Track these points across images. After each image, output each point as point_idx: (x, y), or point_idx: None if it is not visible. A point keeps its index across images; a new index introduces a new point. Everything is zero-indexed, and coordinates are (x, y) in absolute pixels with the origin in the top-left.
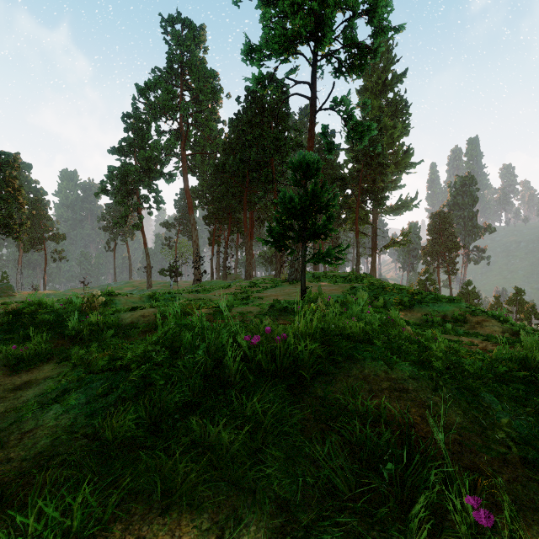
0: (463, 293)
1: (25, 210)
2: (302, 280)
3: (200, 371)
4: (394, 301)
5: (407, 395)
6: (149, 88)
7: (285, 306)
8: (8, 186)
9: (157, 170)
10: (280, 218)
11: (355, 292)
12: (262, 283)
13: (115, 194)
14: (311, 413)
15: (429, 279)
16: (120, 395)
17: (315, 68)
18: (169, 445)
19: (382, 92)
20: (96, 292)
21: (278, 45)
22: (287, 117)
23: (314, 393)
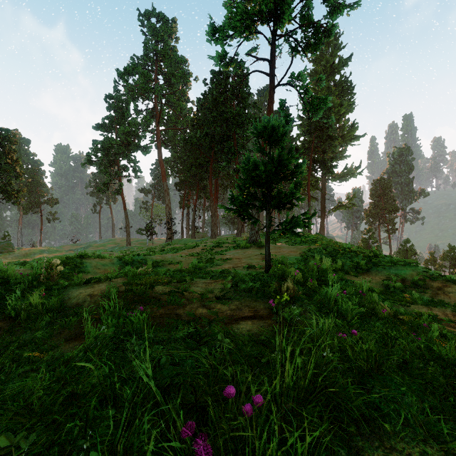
0: (402, 250)
1: (22, 178)
2: (267, 251)
3: None
4: (351, 264)
5: None
6: (128, 73)
7: (249, 284)
8: (8, 158)
9: (135, 143)
10: (244, 185)
11: (313, 254)
12: (225, 243)
13: (99, 165)
14: None
15: (372, 237)
16: None
17: (274, 46)
18: None
19: (330, 74)
20: (54, 262)
21: (240, 23)
22: (247, 96)
23: None
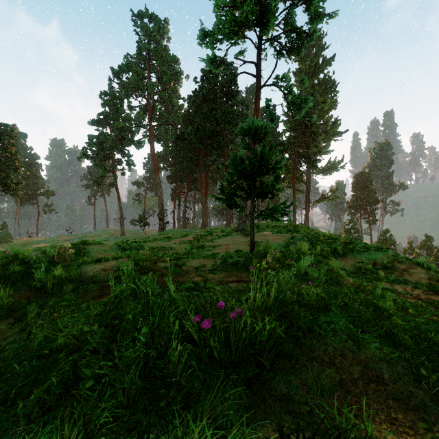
0: (382, 239)
1: (21, 171)
2: (251, 234)
3: (141, 361)
4: (329, 250)
5: (385, 388)
6: (122, 71)
7: (236, 260)
8: (7, 152)
9: (129, 138)
10: (231, 178)
11: (295, 241)
12: (215, 232)
13: (94, 158)
14: (276, 428)
15: (354, 228)
16: (41, 397)
17: (260, 50)
18: None
19: (314, 73)
20: (66, 245)
21: (228, 30)
22: (236, 94)
23: (276, 389)
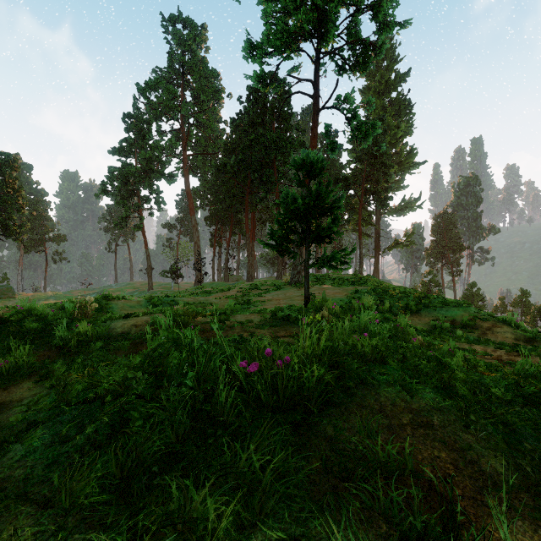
0: (468, 295)
1: (25, 211)
2: (306, 286)
3: (188, 405)
4: (400, 306)
5: (433, 432)
6: (150, 88)
7: (287, 315)
8: (8, 187)
9: (158, 171)
10: (283, 220)
11: (360, 296)
12: (264, 285)
13: (116, 195)
14: (320, 461)
15: (433, 280)
16: (90, 436)
17: (318, 66)
18: (139, 520)
19: (385, 91)
20: (89, 298)
21: (280, 42)
22: (289, 117)
23: (323, 432)
